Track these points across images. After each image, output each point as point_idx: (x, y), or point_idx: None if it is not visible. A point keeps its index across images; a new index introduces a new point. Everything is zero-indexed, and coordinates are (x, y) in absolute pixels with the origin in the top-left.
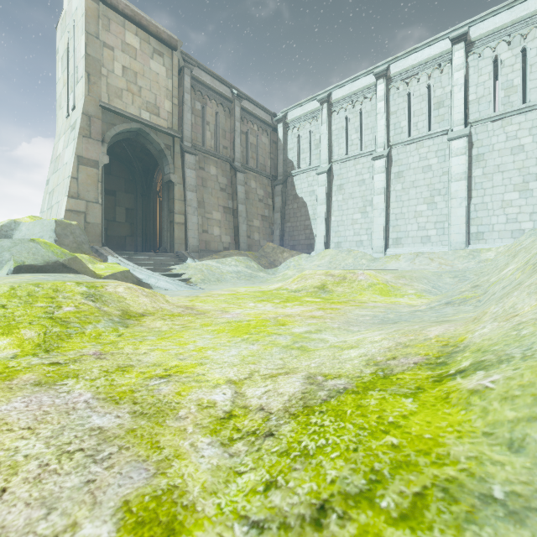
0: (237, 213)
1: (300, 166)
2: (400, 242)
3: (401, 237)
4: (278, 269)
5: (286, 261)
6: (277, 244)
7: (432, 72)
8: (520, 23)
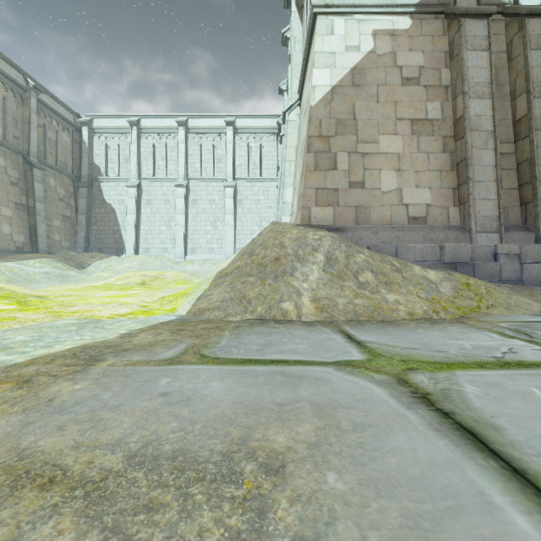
0: (35, 212)
1: (109, 174)
2: (195, 251)
3: (196, 247)
4: (87, 271)
5: (96, 263)
6: (82, 246)
7: (216, 137)
8: (259, 130)
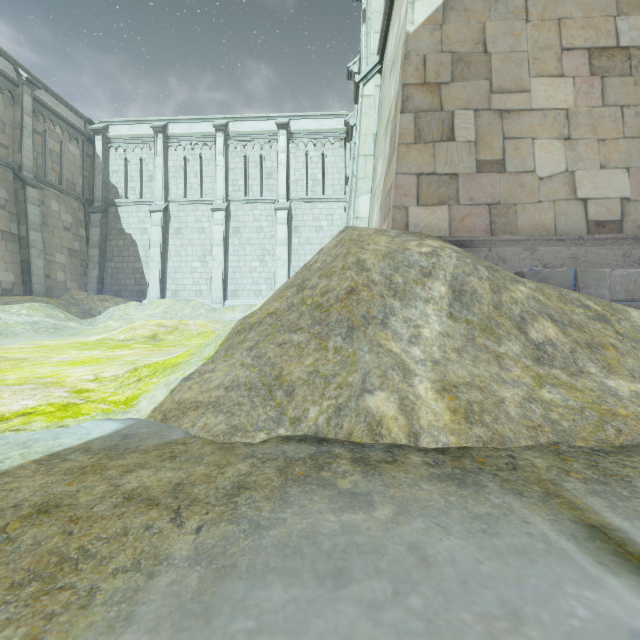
0: (28, 243)
1: (128, 196)
2: (238, 294)
3: (238, 289)
4: (96, 320)
5: (108, 310)
6: (94, 288)
7: (264, 145)
8: (321, 134)
